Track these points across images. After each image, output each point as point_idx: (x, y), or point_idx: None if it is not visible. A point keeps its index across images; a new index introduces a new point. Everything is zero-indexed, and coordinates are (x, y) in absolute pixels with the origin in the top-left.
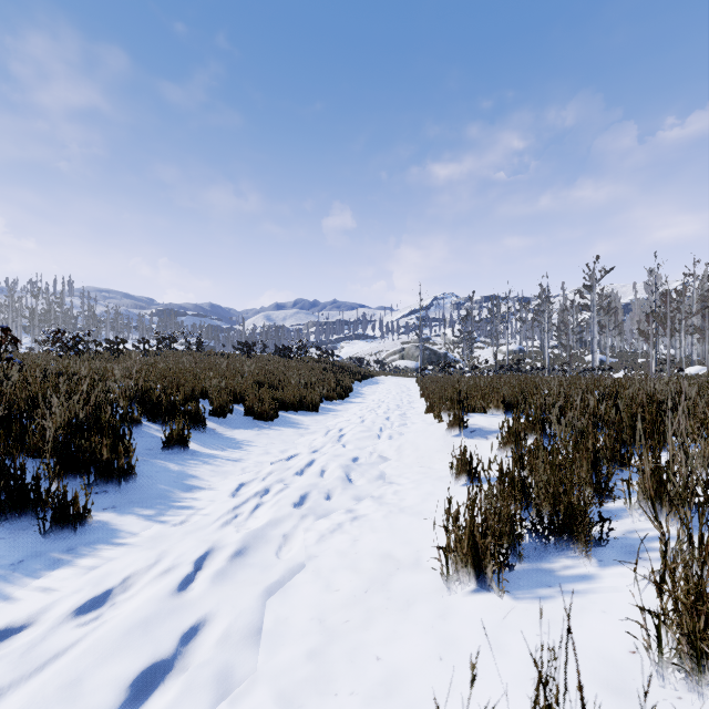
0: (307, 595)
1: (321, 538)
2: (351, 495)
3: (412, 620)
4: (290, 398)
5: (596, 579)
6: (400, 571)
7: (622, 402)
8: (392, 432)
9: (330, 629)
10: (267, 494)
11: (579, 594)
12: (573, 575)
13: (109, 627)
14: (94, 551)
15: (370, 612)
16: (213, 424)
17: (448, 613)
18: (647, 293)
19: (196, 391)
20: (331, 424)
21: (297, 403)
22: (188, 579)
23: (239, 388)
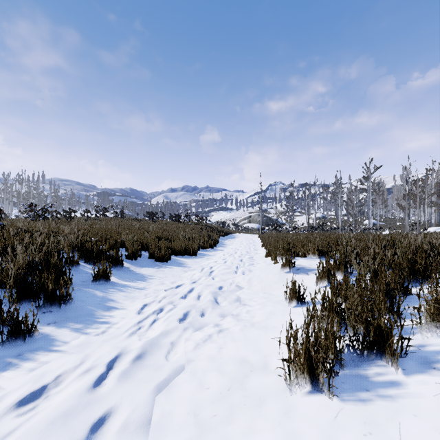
0: (185, 392)
1: (197, 346)
2: (218, 314)
3: (264, 417)
4: (179, 247)
5: (403, 386)
6: (253, 373)
7: (399, 250)
8: (244, 269)
9: (202, 422)
10: (160, 313)
11: (392, 398)
12: (384, 381)
13: (35, 421)
14: (36, 356)
15: (232, 407)
16: (128, 264)
17: (291, 411)
18: (402, 181)
19: (117, 243)
20: (205, 264)
21: (183, 250)
22: (100, 380)
23: (146, 241)
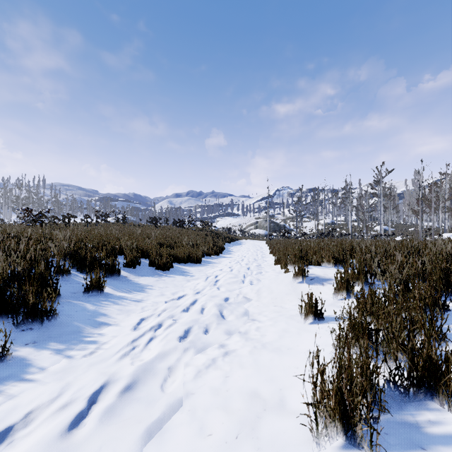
0: (182, 441)
1: (198, 374)
2: (223, 331)
3: None
4: (182, 254)
5: None
6: (267, 412)
7: (427, 258)
8: (252, 278)
9: None
10: (158, 330)
11: None
12: (443, 434)
13: None
14: (3, 387)
15: None
16: (125, 273)
17: None
18: (414, 186)
19: (115, 250)
20: (209, 273)
21: (186, 258)
22: (75, 422)
23: (146, 247)
